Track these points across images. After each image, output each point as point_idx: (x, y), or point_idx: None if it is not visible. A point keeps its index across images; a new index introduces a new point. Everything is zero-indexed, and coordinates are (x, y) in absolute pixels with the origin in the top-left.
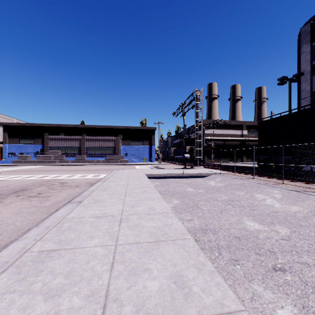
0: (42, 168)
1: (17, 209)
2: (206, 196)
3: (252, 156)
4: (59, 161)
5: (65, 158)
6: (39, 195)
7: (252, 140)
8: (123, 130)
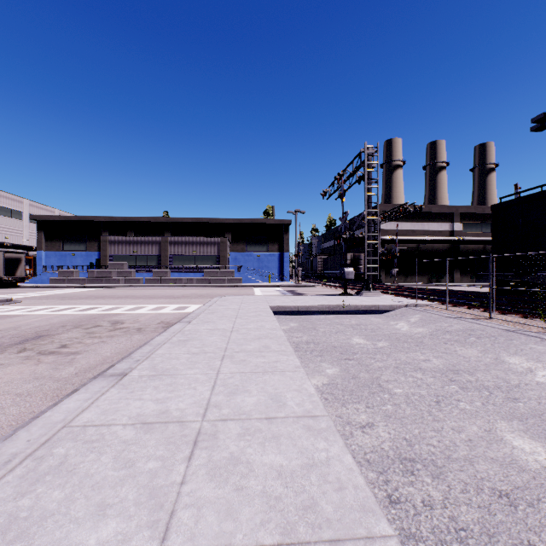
0: (93, 292)
1: (0, 385)
2: (396, 358)
3: (472, 271)
4: (125, 279)
5: (135, 274)
6: (62, 349)
7: (471, 241)
8: (233, 225)
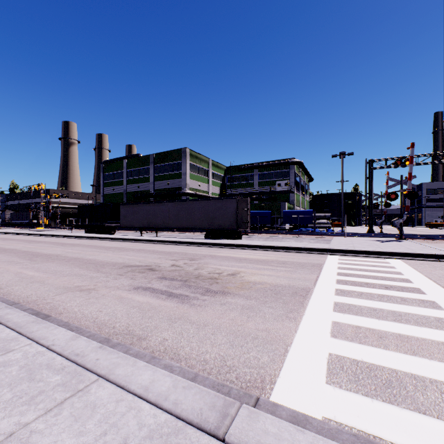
0: None
1: None
2: None
3: None
4: None
5: None
6: None
7: None
8: None
